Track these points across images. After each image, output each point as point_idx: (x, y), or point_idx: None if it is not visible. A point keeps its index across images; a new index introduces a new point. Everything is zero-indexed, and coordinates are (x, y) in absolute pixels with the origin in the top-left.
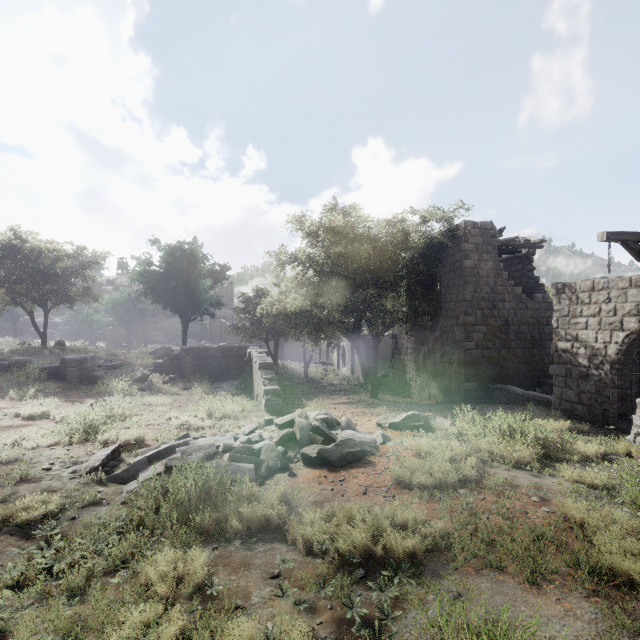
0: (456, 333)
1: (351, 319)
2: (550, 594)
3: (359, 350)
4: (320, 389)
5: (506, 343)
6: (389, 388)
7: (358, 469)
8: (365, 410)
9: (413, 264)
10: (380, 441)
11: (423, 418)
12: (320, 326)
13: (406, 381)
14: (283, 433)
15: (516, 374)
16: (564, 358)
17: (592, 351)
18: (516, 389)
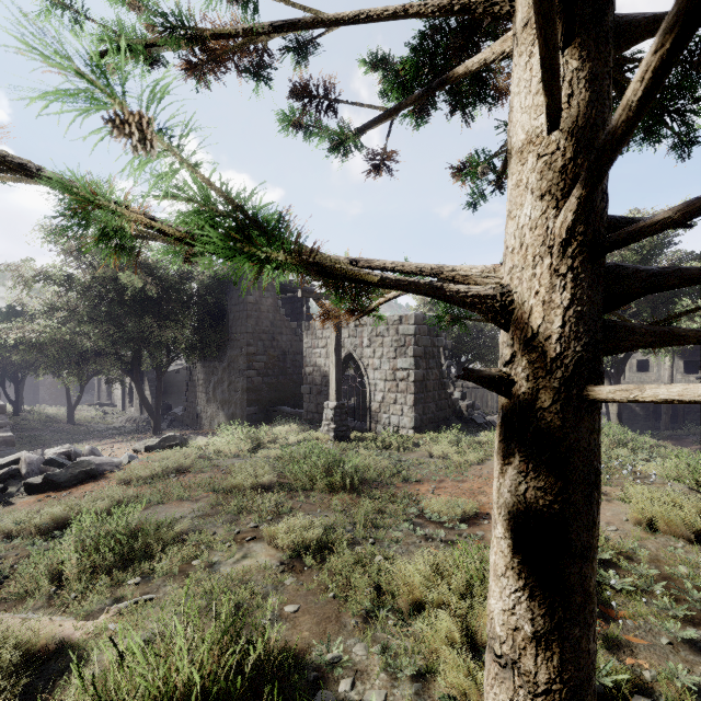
0: (241, 363)
1: (126, 349)
2: (186, 505)
3: (139, 384)
4: (90, 435)
5: (284, 370)
6: (183, 424)
7: (90, 484)
8: (132, 443)
9: (200, 294)
10: (126, 461)
11: (180, 438)
12: (83, 357)
13: (198, 413)
14: (3, 471)
15: (292, 397)
16: (309, 380)
17: (323, 373)
18: (287, 409)
